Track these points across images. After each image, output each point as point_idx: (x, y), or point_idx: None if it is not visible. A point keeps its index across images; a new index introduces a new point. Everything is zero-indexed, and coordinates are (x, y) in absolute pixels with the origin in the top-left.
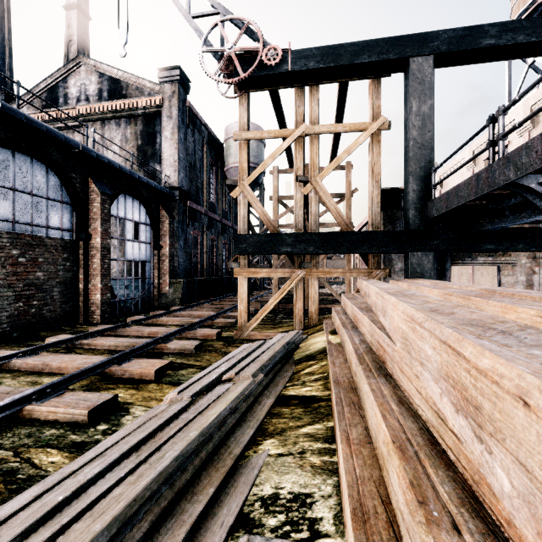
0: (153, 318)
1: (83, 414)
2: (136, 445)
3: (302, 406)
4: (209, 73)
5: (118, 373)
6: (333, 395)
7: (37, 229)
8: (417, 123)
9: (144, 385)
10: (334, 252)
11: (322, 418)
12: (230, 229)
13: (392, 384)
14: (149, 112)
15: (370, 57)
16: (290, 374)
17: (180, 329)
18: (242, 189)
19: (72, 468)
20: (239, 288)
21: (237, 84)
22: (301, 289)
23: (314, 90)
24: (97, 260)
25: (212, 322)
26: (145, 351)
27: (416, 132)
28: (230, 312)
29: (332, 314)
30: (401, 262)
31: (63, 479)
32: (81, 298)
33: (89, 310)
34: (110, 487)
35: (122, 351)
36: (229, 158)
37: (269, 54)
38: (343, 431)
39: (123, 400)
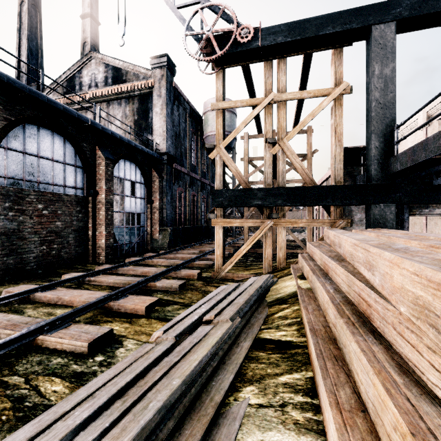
0: (146, 259)
1: (84, 346)
2: (124, 387)
3: (279, 352)
4: (191, 53)
5: (115, 308)
6: (311, 345)
7: (57, 188)
8: (379, 85)
9: (136, 319)
10: (300, 205)
11: (300, 367)
12: (208, 186)
13: (383, 344)
14: (143, 92)
15: (334, 28)
16: (264, 317)
17: (167, 269)
18: (219, 151)
19: (65, 408)
20: (216, 235)
21: (214, 61)
22: (269, 237)
23: (281, 62)
24: (103, 212)
25: (193, 263)
26: (138, 288)
27: (378, 93)
28: (208, 255)
29: (299, 260)
30: (360, 213)
31: (56, 420)
32: (90, 243)
33: (96, 252)
34: (95, 438)
35: (120, 287)
36: (207, 128)
37: (242, 33)
38: (330, 392)
39: (118, 333)
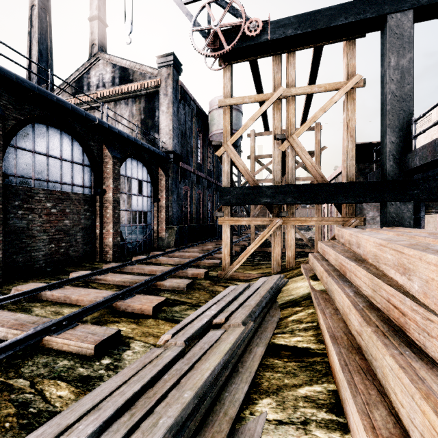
0: (152, 257)
1: (90, 348)
2: (131, 398)
3: (295, 360)
4: (198, 49)
5: (122, 308)
6: (333, 355)
7: (65, 187)
8: (395, 77)
9: (143, 320)
10: (311, 202)
11: (320, 378)
12: (214, 184)
13: (425, 359)
14: (150, 92)
15: (347, 18)
16: (277, 320)
17: (174, 268)
18: (226, 148)
19: (69, 420)
20: (223, 234)
21: (222, 57)
22: (278, 235)
23: (291, 56)
24: (110, 210)
25: (200, 262)
26: (145, 287)
27: (394, 86)
28: (214, 253)
29: (310, 260)
30: (373, 212)
31: (59, 435)
32: (98, 241)
33: (104, 250)
34: None
35: (127, 286)
36: (213, 126)
37: (251, 26)
38: (362, 413)
39: (125, 334)
